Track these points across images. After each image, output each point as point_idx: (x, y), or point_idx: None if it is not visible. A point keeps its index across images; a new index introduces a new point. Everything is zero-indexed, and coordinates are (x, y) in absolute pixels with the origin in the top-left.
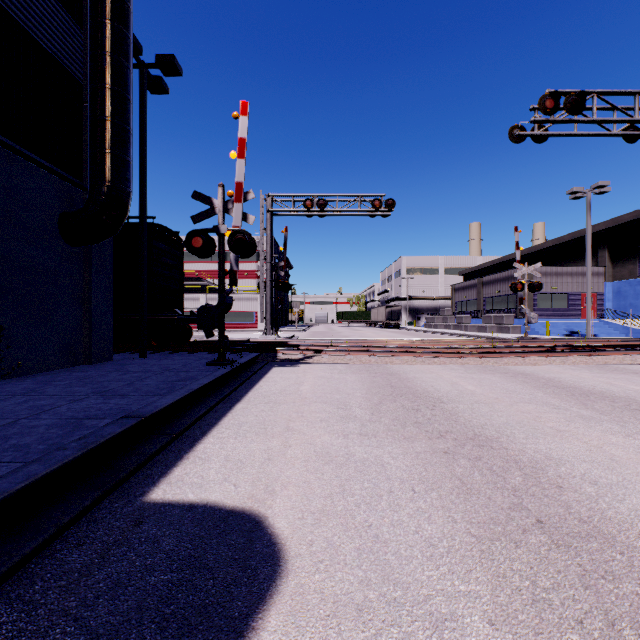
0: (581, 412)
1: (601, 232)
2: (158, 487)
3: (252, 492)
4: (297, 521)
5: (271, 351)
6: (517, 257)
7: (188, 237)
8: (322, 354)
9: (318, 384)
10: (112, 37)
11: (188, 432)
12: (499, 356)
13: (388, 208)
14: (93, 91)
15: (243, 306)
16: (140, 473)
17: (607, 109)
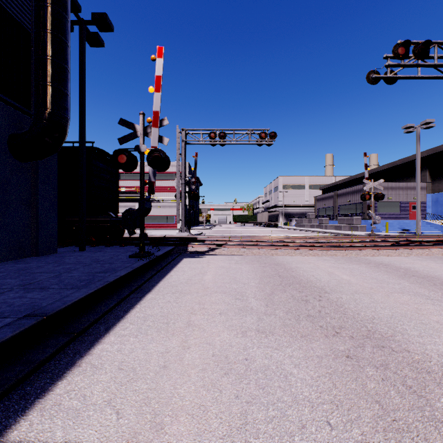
0: None
1: (423, 158)
2: (26, 417)
3: (135, 427)
4: None
5: (183, 245)
6: (366, 175)
7: (114, 154)
8: (222, 247)
9: (219, 274)
10: None
11: (93, 328)
12: (359, 249)
13: (271, 138)
14: (36, 35)
15: (166, 211)
16: (17, 391)
17: None
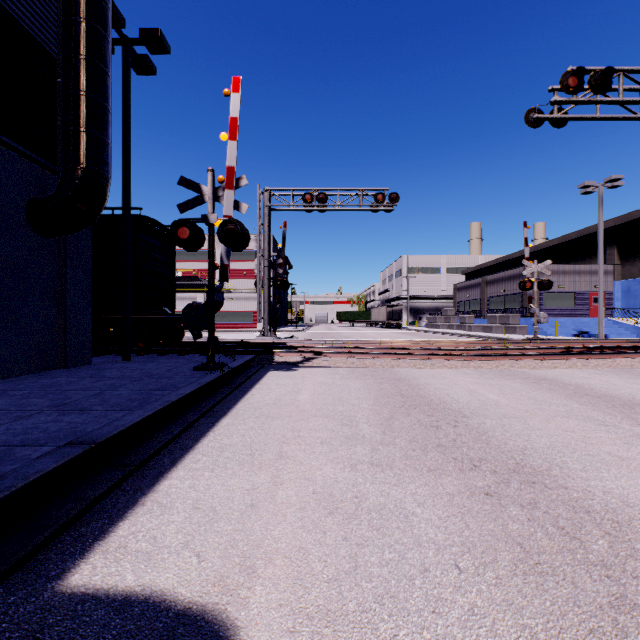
0: (635, 430)
1: (610, 229)
2: (86, 560)
3: (221, 571)
4: (285, 638)
5: (267, 353)
6: (526, 254)
7: (173, 227)
8: (322, 356)
9: (318, 392)
10: (87, 1)
11: (154, 460)
12: (514, 359)
13: (391, 202)
14: (65, 62)
15: (241, 306)
16: (70, 532)
17: (633, 90)
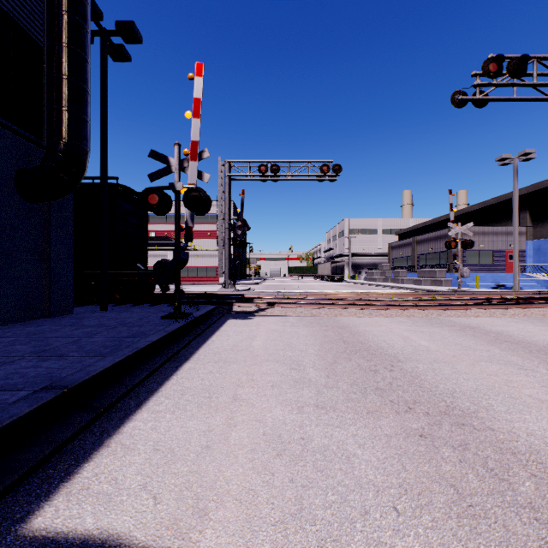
0: None
1: (523, 196)
2: (50, 502)
3: (175, 513)
4: None
5: (227, 304)
6: (451, 217)
7: (144, 194)
8: (275, 306)
9: (270, 339)
10: None
11: (121, 403)
12: (441, 308)
13: (335, 173)
14: (49, 49)
15: (206, 262)
16: (38, 474)
17: (545, 75)
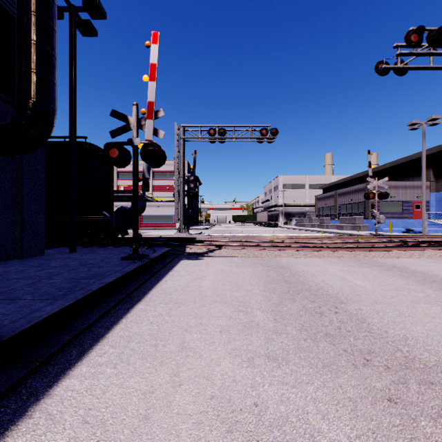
0: None
1: (427, 156)
2: None
3: None
4: None
5: (181, 246)
6: (369, 173)
7: (105, 148)
8: (222, 248)
9: (218, 279)
10: None
11: (63, 353)
12: (367, 250)
13: (272, 135)
14: (18, 17)
15: (165, 211)
16: None
17: None
